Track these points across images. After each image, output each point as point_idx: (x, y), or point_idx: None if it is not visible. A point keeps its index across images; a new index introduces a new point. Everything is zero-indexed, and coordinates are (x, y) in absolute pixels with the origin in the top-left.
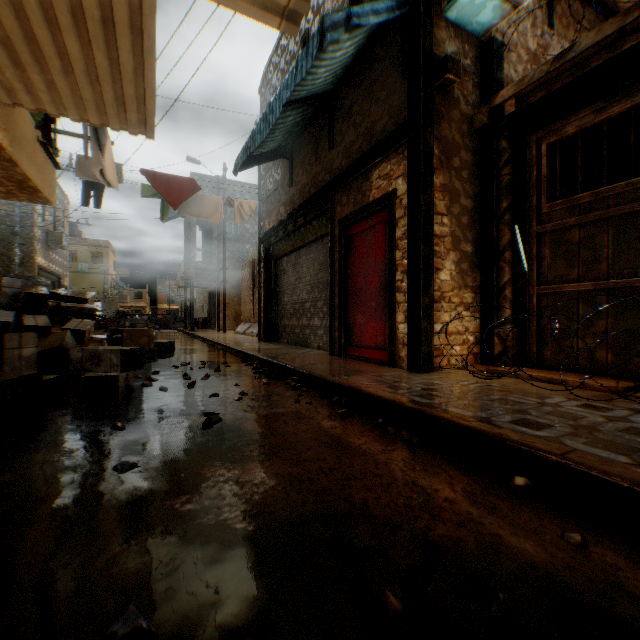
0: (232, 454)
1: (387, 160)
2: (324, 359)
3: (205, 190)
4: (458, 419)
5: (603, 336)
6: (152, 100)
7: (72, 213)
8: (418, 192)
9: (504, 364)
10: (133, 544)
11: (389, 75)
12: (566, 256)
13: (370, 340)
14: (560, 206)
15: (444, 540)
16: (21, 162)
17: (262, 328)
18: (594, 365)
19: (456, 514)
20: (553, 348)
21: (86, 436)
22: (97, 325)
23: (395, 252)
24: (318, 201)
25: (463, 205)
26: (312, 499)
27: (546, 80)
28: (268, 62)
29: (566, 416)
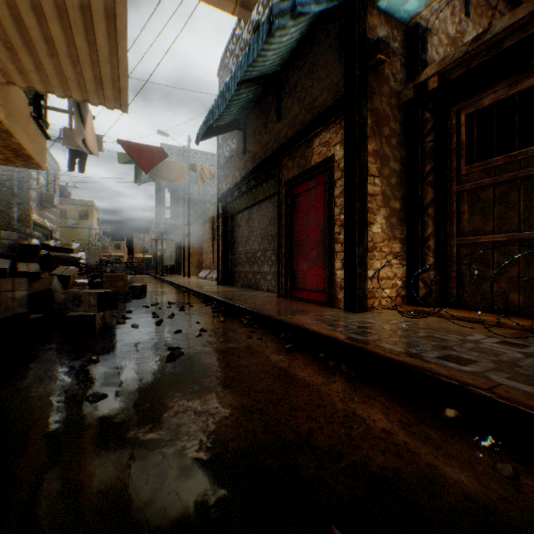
0: (191, 385)
1: (326, 130)
2: (272, 300)
3: (173, 158)
4: (391, 355)
5: (517, 281)
6: (125, 78)
7: (61, 177)
8: (354, 157)
9: (428, 305)
10: (97, 473)
11: (328, 57)
12: (482, 211)
13: (312, 284)
14: (477, 168)
15: (384, 470)
16: (16, 133)
17: (220, 274)
18: (507, 306)
19: (394, 444)
20: (471, 291)
21: (65, 368)
22: (80, 271)
23: (333, 208)
24: (267, 166)
25: (392, 168)
26: (262, 429)
27: (465, 59)
28: (225, 49)
29: (487, 352)
